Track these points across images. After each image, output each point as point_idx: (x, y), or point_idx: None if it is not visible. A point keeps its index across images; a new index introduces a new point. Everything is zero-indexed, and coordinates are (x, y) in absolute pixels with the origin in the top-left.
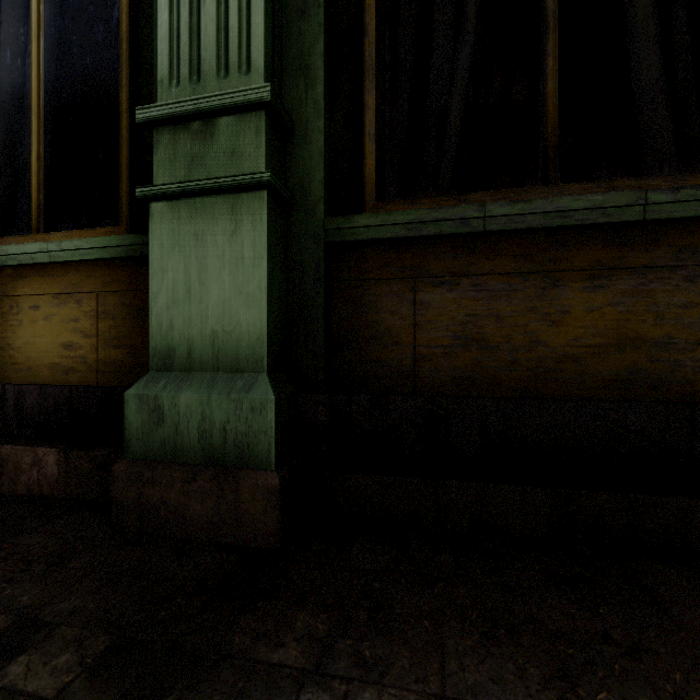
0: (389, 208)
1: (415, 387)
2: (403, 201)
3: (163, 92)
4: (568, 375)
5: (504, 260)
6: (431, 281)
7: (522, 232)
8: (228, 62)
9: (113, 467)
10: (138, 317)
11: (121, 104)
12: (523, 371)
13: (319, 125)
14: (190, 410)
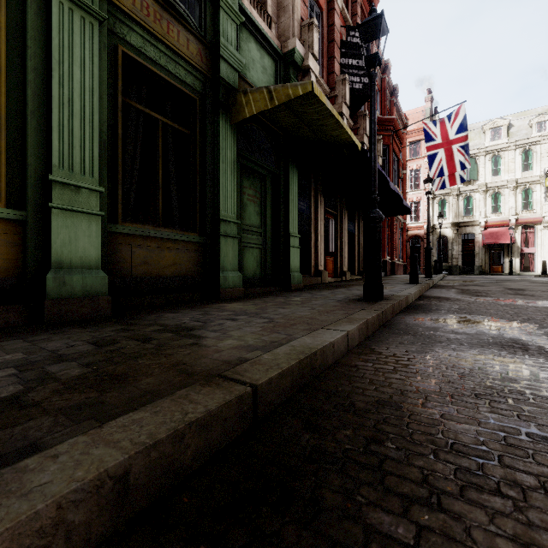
0: (126, 224)
1: (132, 274)
2: (129, 223)
3: (56, 169)
4: (165, 271)
5: (153, 243)
6: (136, 246)
7: (156, 237)
8: (85, 171)
9: (45, 302)
10: (10, 246)
11: (1, 147)
12: (157, 270)
13: (106, 195)
14: (78, 281)
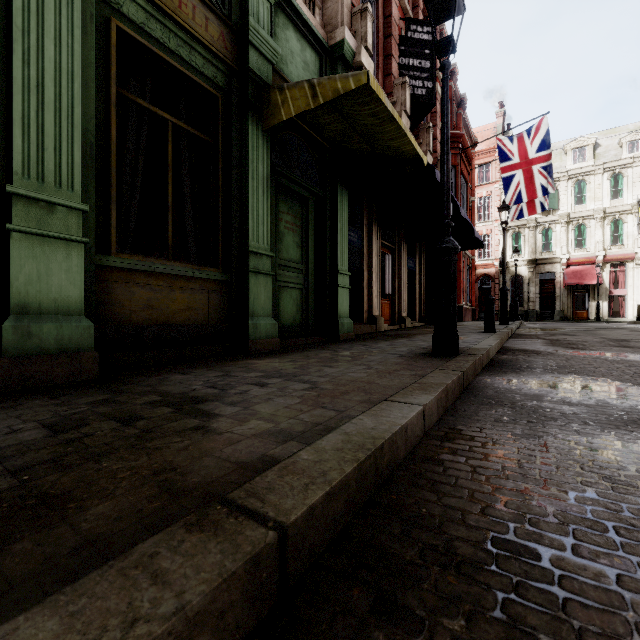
0: (122, 256)
1: (130, 322)
2: (127, 255)
3: (18, 178)
4: (176, 317)
5: (160, 281)
6: (136, 285)
7: (165, 273)
8: (61, 183)
9: (0, 362)
10: None
11: None
12: (165, 316)
13: (93, 216)
14: (50, 331)
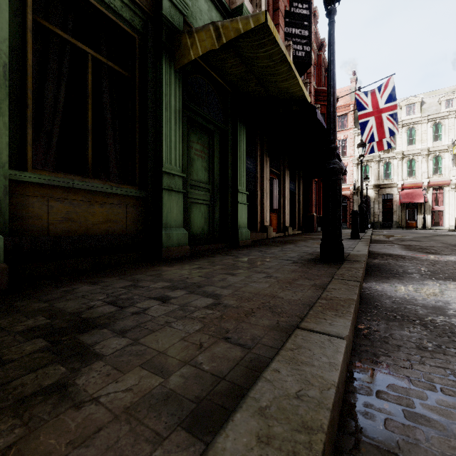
0: (39, 172)
1: (48, 234)
2: (44, 171)
3: None
4: (95, 229)
5: (79, 196)
6: (55, 199)
7: (84, 189)
8: None
9: None
10: None
11: None
12: (84, 228)
13: (7, 133)
14: None
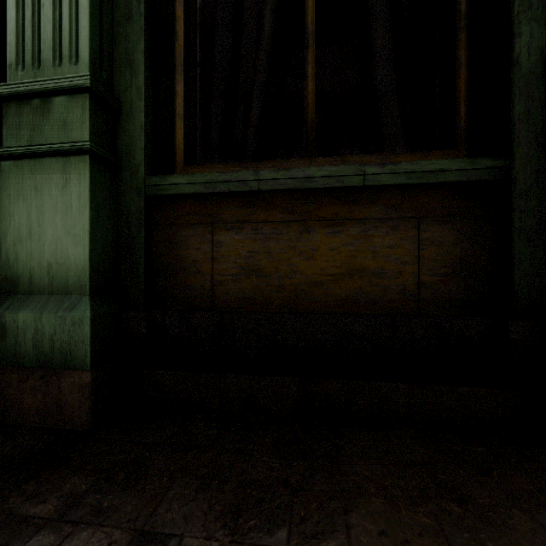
0: (193, 171)
1: (213, 305)
2: (203, 166)
3: (11, 74)
4: (317, 296)
5: (274, 212)
6: (224, 226)
7: (286, 191)
8: (61, 54)
9: None
10: None
11: None
12: (287, 293)
13: (141, 105)
14: (26, 325)
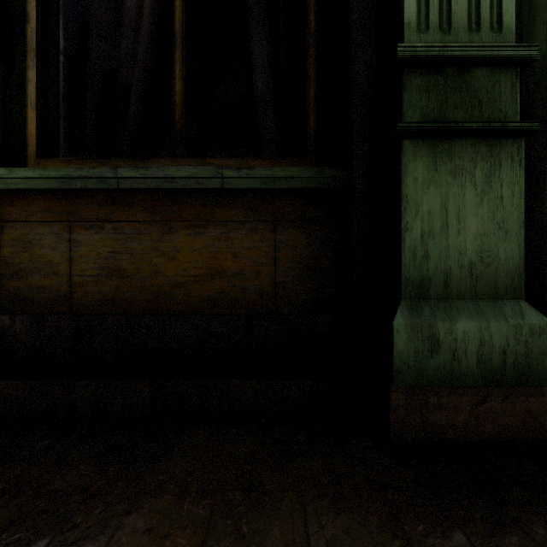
0: (47, 164)
1: (71, 308)
2: (58, 160)
3: None
4: (179, 297)
5: (136, 211)
6: (83, 225)
7: (148, 191)
8: None
9: None
10: None
11: None
12: (149, 294)
13: None
14: None
